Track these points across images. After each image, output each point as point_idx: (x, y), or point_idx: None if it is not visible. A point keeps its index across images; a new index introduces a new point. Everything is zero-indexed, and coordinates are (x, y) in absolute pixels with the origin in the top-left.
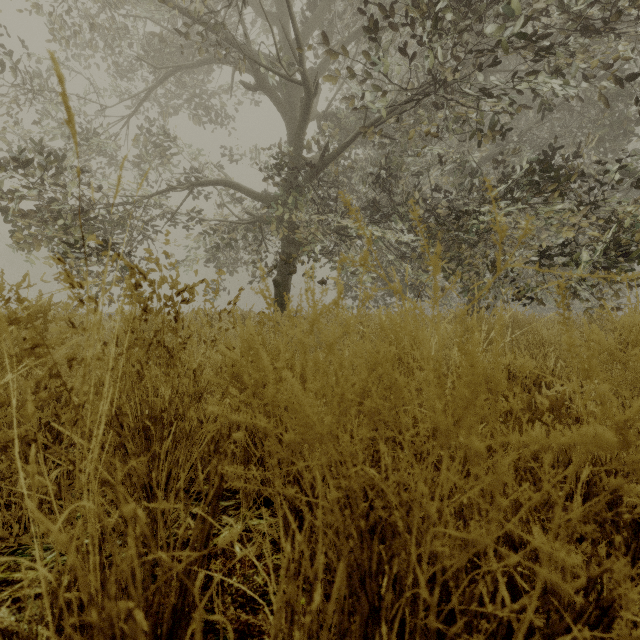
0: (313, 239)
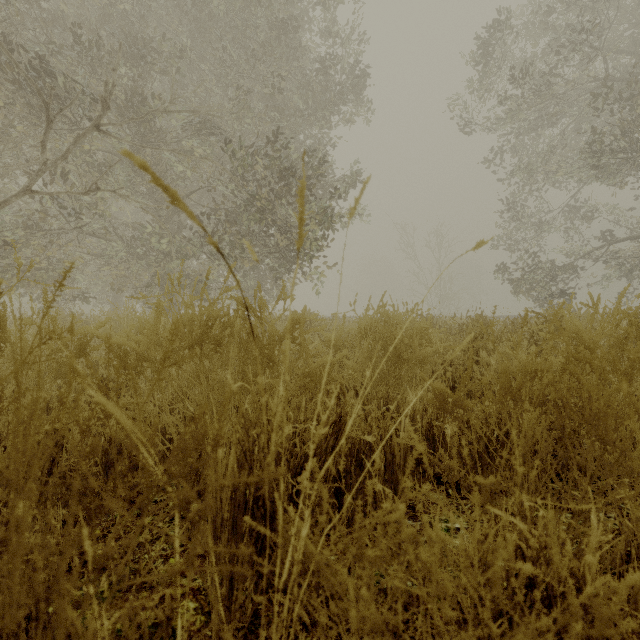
0: None
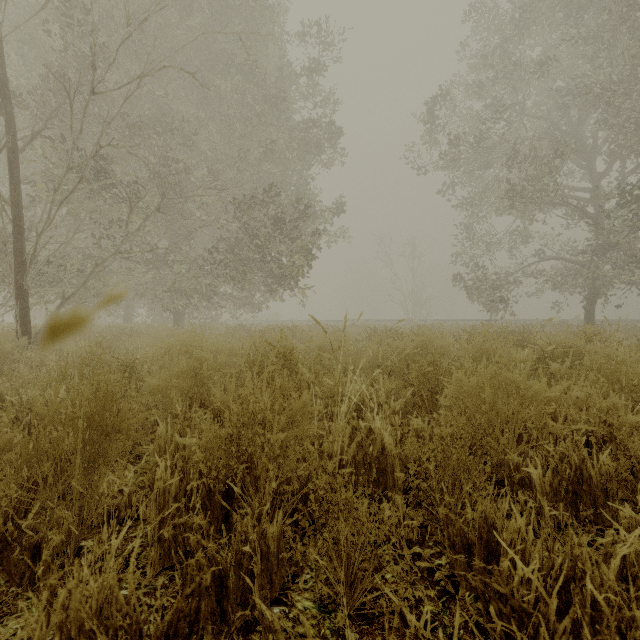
0: (610, 283)
